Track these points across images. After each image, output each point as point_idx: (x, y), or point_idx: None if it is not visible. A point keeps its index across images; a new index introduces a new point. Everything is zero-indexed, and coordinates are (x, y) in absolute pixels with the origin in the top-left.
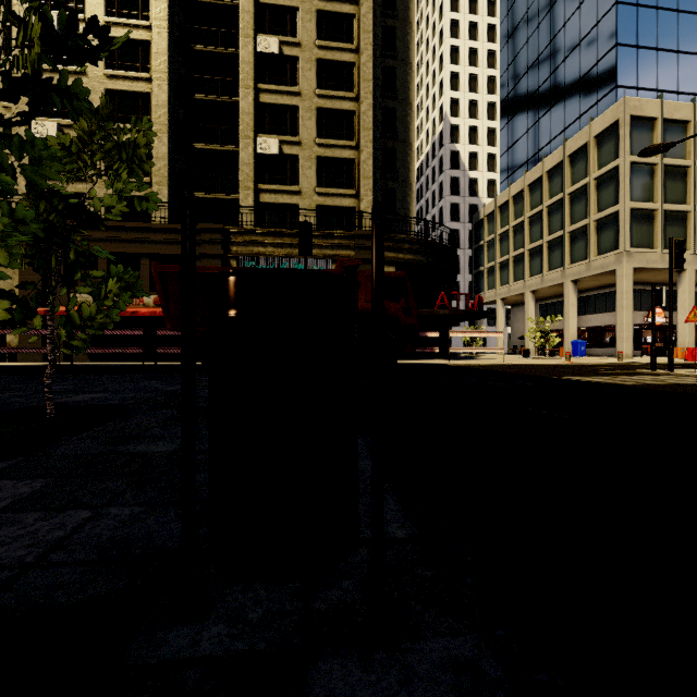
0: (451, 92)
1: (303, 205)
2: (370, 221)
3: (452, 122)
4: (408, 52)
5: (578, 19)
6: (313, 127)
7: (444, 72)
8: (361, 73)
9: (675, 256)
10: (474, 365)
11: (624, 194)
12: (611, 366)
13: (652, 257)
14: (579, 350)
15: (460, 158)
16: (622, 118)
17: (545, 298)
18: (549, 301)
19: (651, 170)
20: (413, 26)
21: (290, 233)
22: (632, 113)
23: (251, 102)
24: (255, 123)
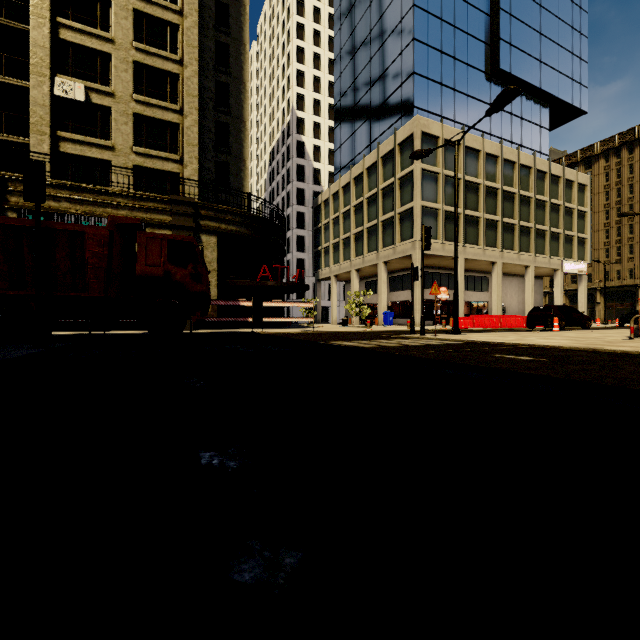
0: (297, 87)
1: (117, 162)
2: (196, 189)
3: (298, 115)
4: (242, 33)
5: (389, 45)
6: (129, 81)
7: (292, 68)
8: (185, 37)
9: (425, 240)
10: (283, 333)
11: (417, 194)
12: (394, 332)
13: (436, 246)
14: (389, 320)
15: (305, 148)
16: (415, 132)
17: (369, 277)
18: (372, 279)
19: (436, 177)
20: (247, 9)
21: (92, 189)
22: (422, 130)
23: (46, 35)
24: (53, 60)
